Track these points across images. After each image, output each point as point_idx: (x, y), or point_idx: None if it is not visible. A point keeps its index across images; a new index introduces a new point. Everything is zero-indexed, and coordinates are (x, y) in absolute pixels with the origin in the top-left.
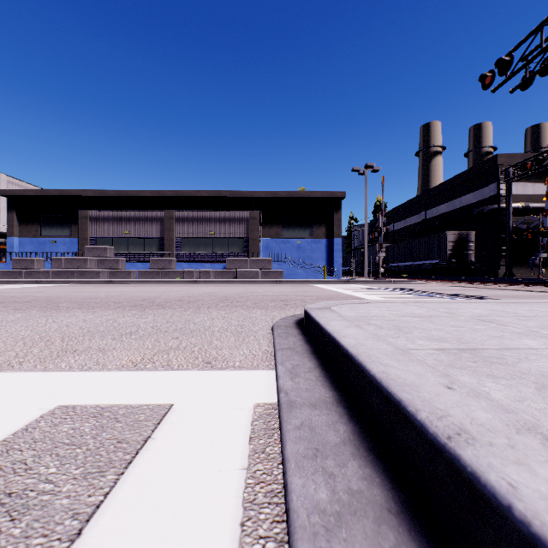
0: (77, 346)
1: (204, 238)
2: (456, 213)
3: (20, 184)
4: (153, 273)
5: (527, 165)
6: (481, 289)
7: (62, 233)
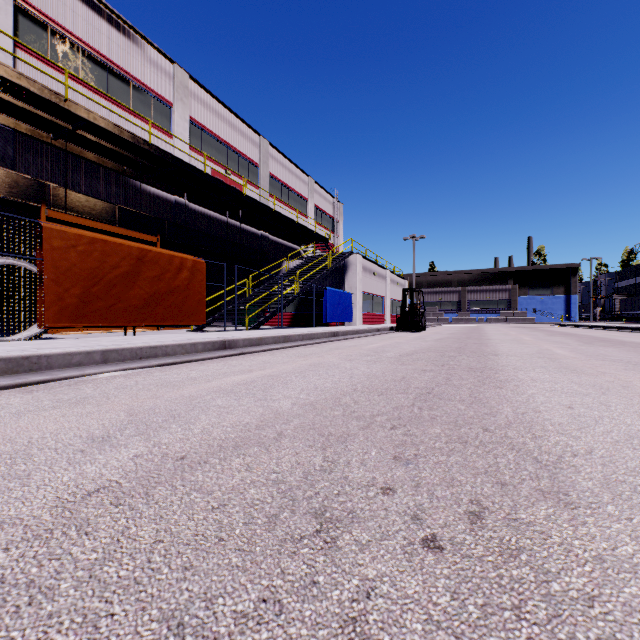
0: None
1: (482, 300)
2: None
3: None
4: (460, 319)
5: None
6: None
7: None
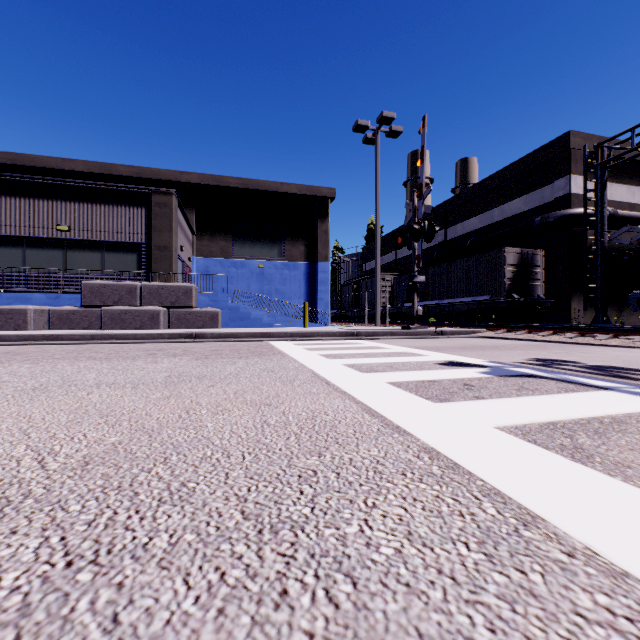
0: None
1: (43, 239)
2: (496, 229)
3: None
4: None
5: None
6: None
7: None
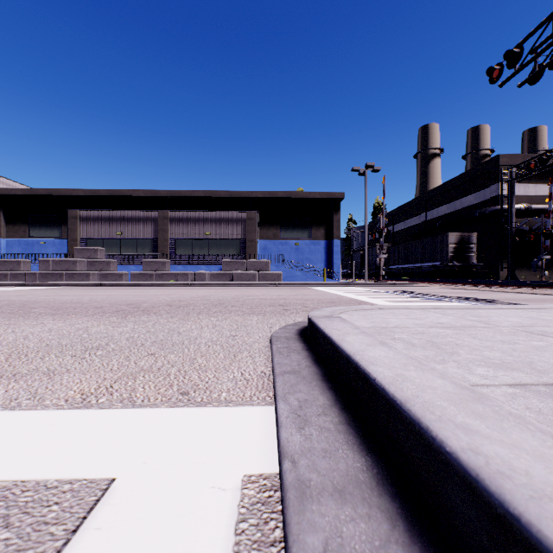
0: (21, 367)
1: (199, 239)
2: (457, 215)
3: (8, 183)
4: (146, 275)
5: (531, 165)
6: (488, 292)
7: (51, 234)
